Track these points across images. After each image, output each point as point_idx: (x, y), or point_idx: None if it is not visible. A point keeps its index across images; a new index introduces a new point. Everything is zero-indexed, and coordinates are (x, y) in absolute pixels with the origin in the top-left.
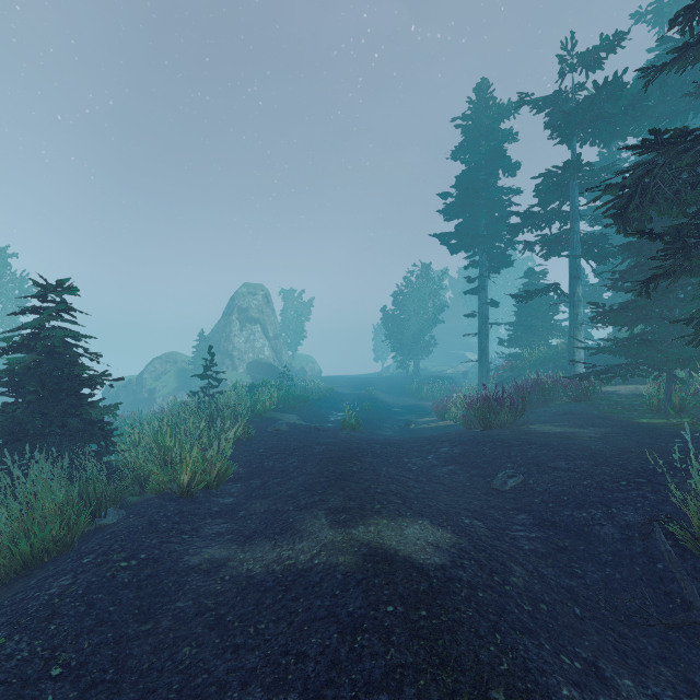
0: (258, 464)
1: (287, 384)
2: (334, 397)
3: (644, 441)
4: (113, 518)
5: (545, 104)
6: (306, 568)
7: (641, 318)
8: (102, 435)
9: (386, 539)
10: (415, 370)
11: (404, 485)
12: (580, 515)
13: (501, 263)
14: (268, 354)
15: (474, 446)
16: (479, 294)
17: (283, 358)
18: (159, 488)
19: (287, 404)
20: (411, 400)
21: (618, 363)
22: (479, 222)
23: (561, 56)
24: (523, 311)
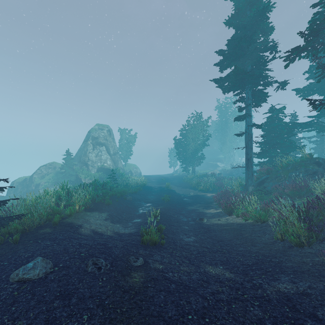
0: None
1: (118, 181)
2: (145, 190)
3: None
4: None
5: None
6: None
7: None
8: None
9: None
10: (192, 172)
11: None
12: None
13: None
14: (109, 163)
15: None
16: (246, 120)
17: (119, 165)
18: None
19: (102, 201)
20: (194, 192)
21: None
22: (247, 67)
23: None
24: (268, 134)
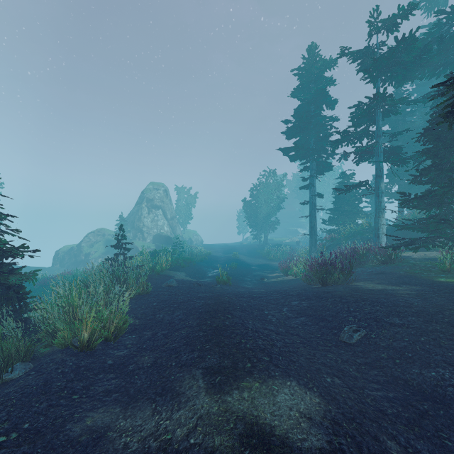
0: (151, 316)
1: (179, 250)
2: (211, 259)
3: (453, 298)
4: (19, 373)
5: (357, 56)
6: (181, 449)
7: (437, 204)
8: (17, 298)
9: (260, 410)
10: (265, 240)
11: (268, 338)
12: (429, 374)
13: (324, 168)
14: (167, 230)
15: (318, 301)
16: (310, 189)
17: (177, 232)
18: (64, 342)
19: (178, 264)
20: (263, 261)
21: (405, 236)
22: (310, 140)
23: (370, 21)
24: (338, 200)
